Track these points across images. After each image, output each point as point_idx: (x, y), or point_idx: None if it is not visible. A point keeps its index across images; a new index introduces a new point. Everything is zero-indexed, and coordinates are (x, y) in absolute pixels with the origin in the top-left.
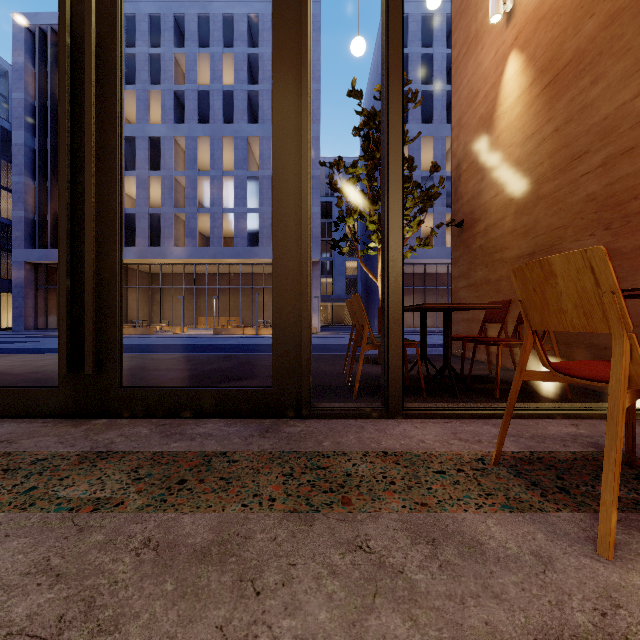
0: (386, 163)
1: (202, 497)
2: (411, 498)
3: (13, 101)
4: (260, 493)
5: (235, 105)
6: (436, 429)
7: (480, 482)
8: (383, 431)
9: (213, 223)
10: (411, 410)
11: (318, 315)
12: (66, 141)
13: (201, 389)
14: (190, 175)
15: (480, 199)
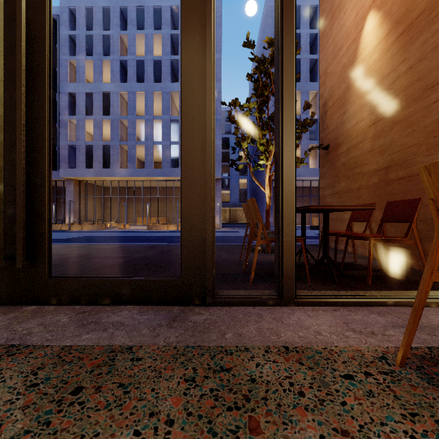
0: (280, 81)
1: (92, 417)
2: (327, 421)
3: None
4: (157, 410)
5: (162, 70)
6: (328, 318)
7: (395, 393)
8: (280, 320)
9: (147, 152)
10: (302, 298)
11: (220, 216)
12: None
13: (119, 279)
14: (131, 118)
15: (343, 128)
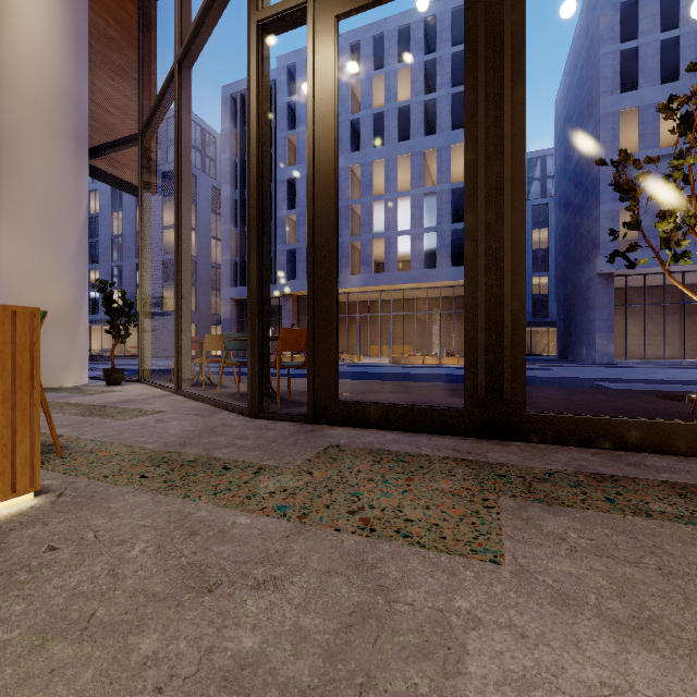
0: None
1: None
2: None
3: (222, 162)
4: None
5: (411, 120)
6: None
7: None
8: None
9: (388, 248)
10: None
11: None
12: (484, 183)
13: (623, 420)
14: (365, 202)
15: None
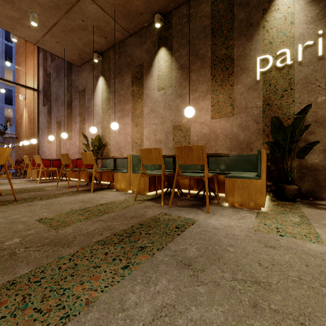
0: None
1: None
2: None
3: None
4: None
5: None
6: None
7: None
8: None
9: None
10: None
11: None
12: None
13: None
14: None
15: (21, 134)
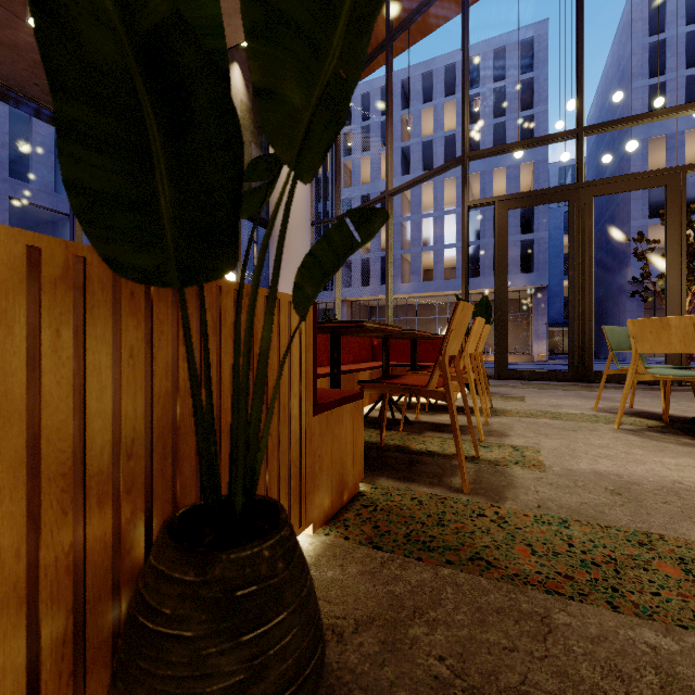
0: None
1: (682, 391)
2: None
3: None
4: None
5: (456, 147)
6: None
7: None
8: None
9: (436, 259)
10: None
11: (546, 342)
12: (577, 286)
13: None
14: (415, 219)
15: None
